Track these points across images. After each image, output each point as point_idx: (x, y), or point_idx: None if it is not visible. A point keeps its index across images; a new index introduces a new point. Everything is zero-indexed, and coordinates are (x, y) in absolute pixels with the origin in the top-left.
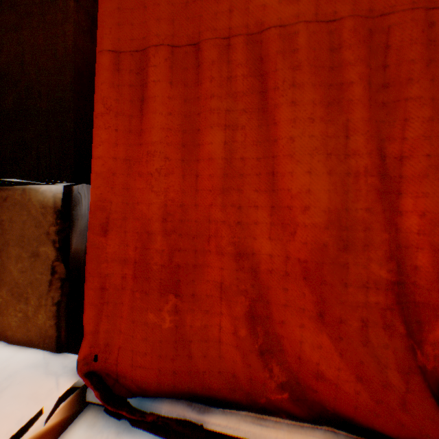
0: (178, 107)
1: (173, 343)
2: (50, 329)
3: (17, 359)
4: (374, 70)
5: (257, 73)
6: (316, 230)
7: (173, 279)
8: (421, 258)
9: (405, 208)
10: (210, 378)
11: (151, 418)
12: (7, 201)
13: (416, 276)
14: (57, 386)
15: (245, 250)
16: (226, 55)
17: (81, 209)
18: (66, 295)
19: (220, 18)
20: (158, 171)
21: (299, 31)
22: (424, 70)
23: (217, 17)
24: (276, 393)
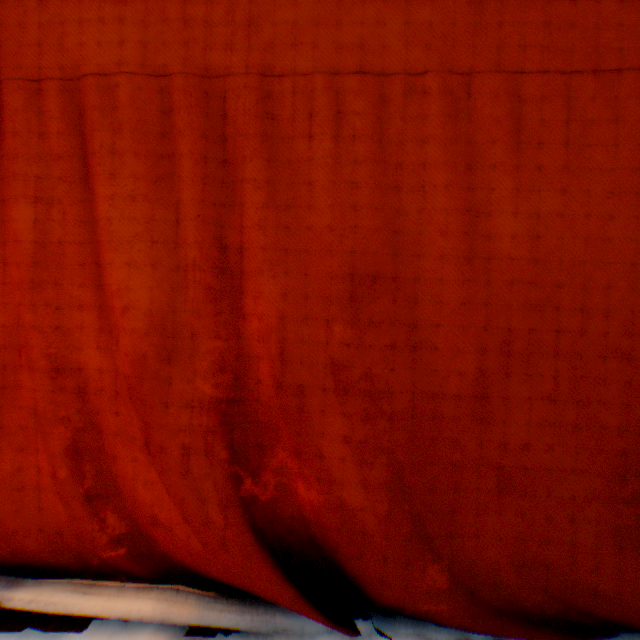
0: None
1: None
2: None
3: None
4: (214, 142)
5: (79, 131)
6: (136, 337)
7: None
8: (264, 369)
9: (248, 310)
10: (26, 539)
11: None
12: None
13: (261, 391)
14: None
15: (69, 364)
16: (38, 103)
17: None
18: None
19: (29, 52)
20: None
21: (121, 84)
22: (261, 148)
23: (24, 51)
24: (110, 549)
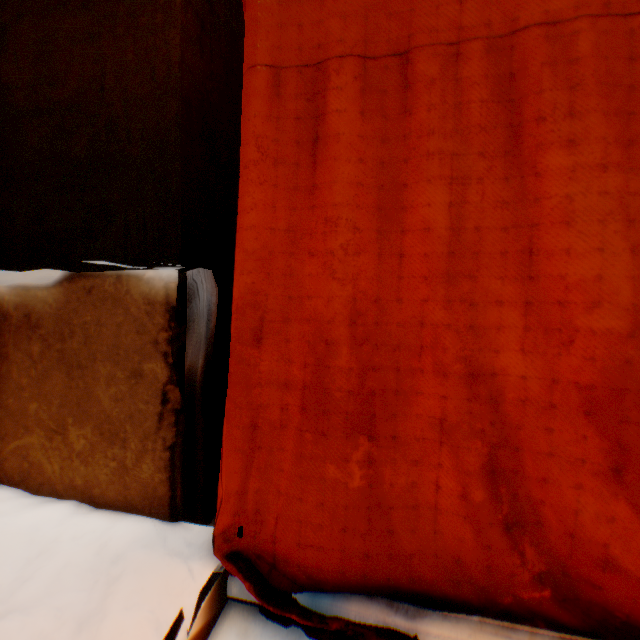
0: (371, 150)
1: (365, 510)
2: (159, 486)
3: (118, 531)
4: None
5: (503, 96)
6: (610, 338)
7: (366, 413)
8: None
9: None
10: (421, 564)
11: (337, 625)
12: (92, 294)
13: None
14: (190, 574)
15: (480, 369)
16: (452, 69)
17: (197, 306)
18: (180, 435)
19: (444, 13)
20: (344, 249)
21: (579, 31)
22: None
23: (438, 12)
24: (531, 589)
